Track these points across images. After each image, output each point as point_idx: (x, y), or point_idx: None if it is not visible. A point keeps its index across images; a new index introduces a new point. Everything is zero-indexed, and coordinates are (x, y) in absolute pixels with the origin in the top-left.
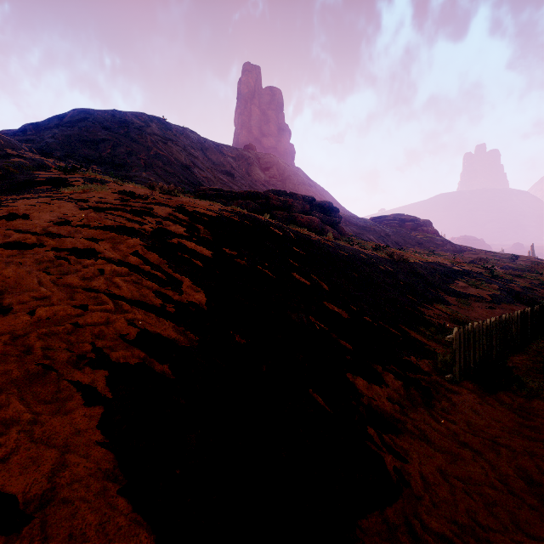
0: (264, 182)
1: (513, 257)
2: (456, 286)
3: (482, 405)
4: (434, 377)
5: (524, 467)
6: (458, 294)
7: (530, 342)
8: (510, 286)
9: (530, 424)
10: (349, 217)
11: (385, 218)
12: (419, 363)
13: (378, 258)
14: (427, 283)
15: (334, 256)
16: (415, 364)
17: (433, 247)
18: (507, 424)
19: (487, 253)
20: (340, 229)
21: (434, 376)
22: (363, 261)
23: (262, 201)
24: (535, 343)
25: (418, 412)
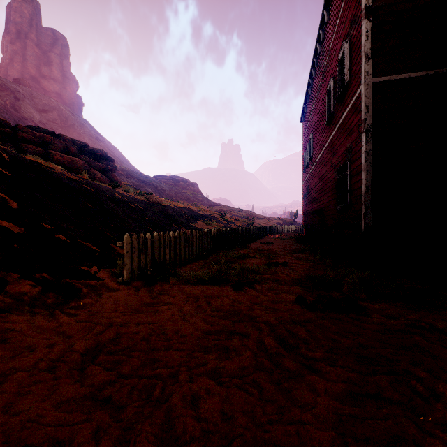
0: (39, 123)
1: (241, 210)
2: (196, 224)
3: (129, 296)
4: (104, 281)
5: (103, 337)
6: (195, 229)
7: (215, 253)
8: (231, 225)
9: (154, 301)
10: (132, 171)
11: (164, 177)
12: (99, 271)
13: (134, 199)
14: (173, 220)
15: (68, 186)
16: (91, 272)
17: (196, 201)
18: (134, 305)
19: (228, 208)
20: (112, 176)
21: (106, 280)
22: (112, 198)
23: (4, 130)
24: (217, 253)
25: (29, 313)
